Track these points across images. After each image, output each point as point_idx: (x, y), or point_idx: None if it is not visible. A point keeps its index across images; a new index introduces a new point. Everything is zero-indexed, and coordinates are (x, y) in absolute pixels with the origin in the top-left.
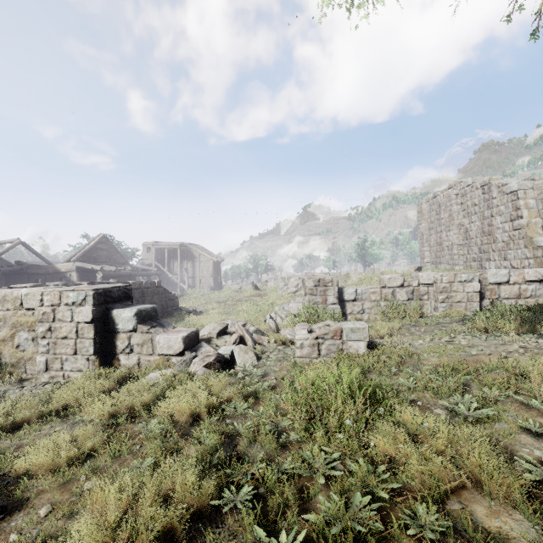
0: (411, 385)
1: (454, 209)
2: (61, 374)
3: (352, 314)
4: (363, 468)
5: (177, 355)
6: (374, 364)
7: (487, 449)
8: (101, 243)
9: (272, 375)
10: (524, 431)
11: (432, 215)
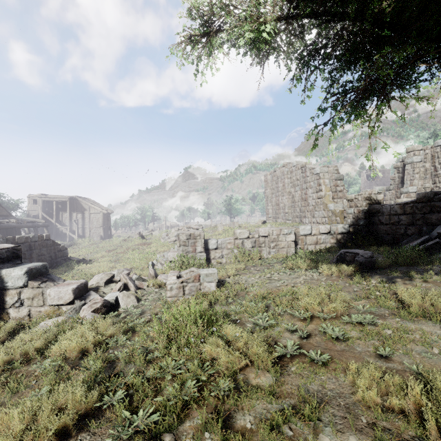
0: (238, 310)
1: (286, 181)
2: None
3: (215, 259)
4: (195, 366)
5: (67, 304)
6: (218, 298)
7: (262, 343)
8: None
9: (148, 312)
10: (288, 330)
11: (273, 184)
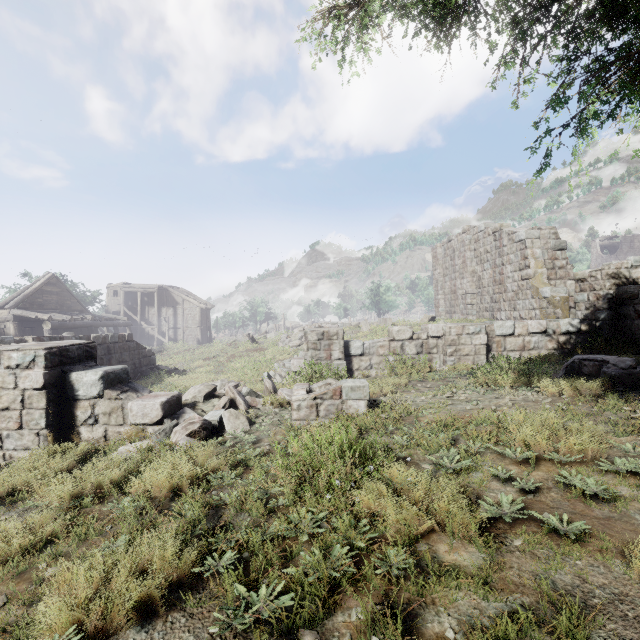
0: (405, 443)
1: (467, 255)
2: (0, 455)
3: (359, 370)
4: (345, 523)
5: (155, 424)
6: (372, 423)
7: (456, 495)
8: (49, 284)
9: (266, 441)
10: (495, 478)
11: (446, 260)
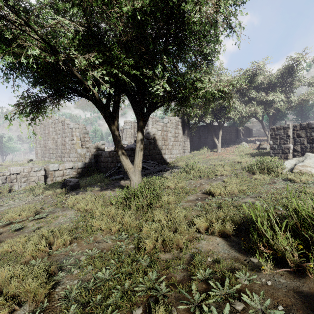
0: None
1: (50, 130)
2: None
3: None
4: None
5: None
6: None
7: None
8: None
9: None
10: None
11: (42, 130)
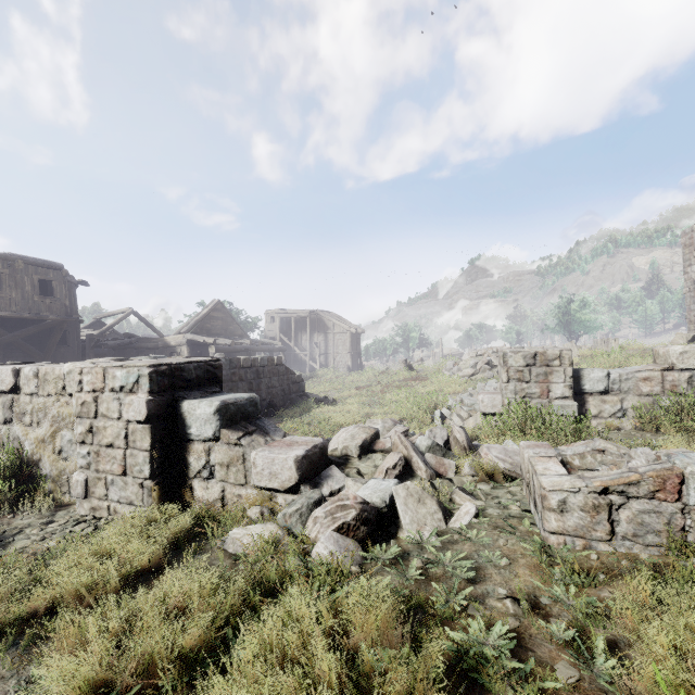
0: None
1: None
2: (105, 506)
3: (600, 417)
4: None
5: (286, 492)
6: None
7: None
8: (215, 310)
9: (496, 579)
10: None
11: None
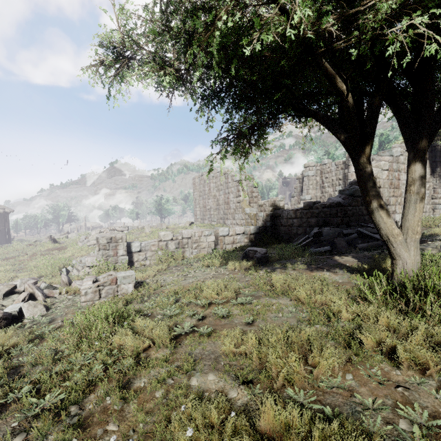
0: (151, 306)
1: (211, 185)
2: None
3: (138, 261)
4: (103, 354)
5: None
6: (134, 297)
7: (164, 327)
8: None
9: (59, 319)
10: (190, 316)
11: (201, 187)
